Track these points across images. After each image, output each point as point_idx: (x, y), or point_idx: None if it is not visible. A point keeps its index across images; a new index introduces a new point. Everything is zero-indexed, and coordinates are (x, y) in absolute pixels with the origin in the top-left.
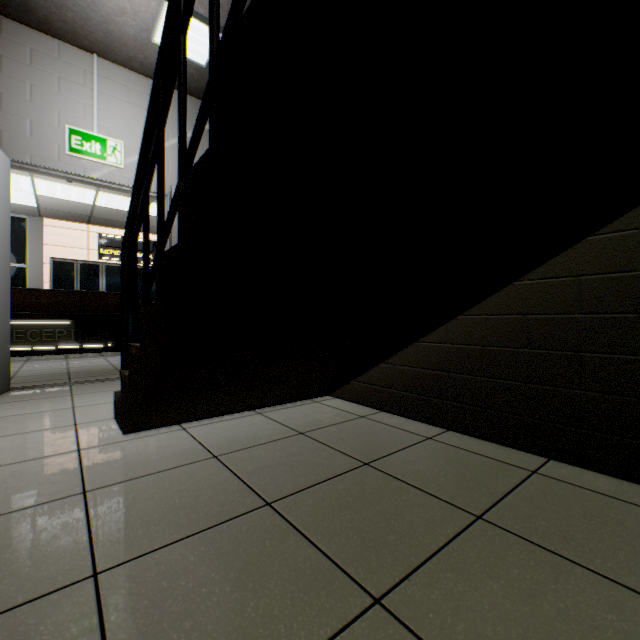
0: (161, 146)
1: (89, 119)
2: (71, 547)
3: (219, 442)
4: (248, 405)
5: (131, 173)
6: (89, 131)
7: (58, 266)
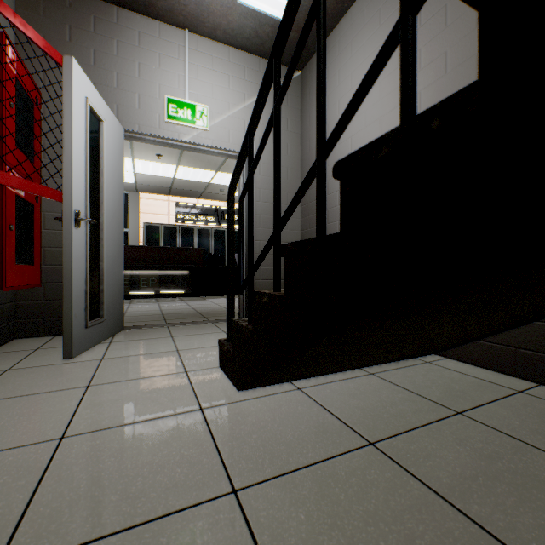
0: (322, 16)
1: (182, 89)
2: None
3: (357, 416)
4: (362, 364)
5: (214, 134)
6: (182, 99)
7: (148, 229)
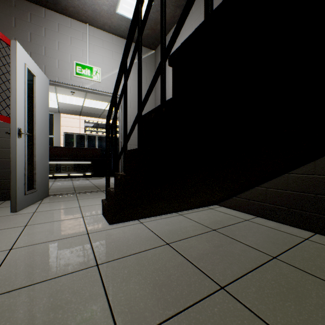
0: (140, 47)
1: (84, 57)
2: (99, 313)
3: (165, 233)
4: (175, 210)
5: (104, 84)
6: (84, 64)
7: (67, 136)
